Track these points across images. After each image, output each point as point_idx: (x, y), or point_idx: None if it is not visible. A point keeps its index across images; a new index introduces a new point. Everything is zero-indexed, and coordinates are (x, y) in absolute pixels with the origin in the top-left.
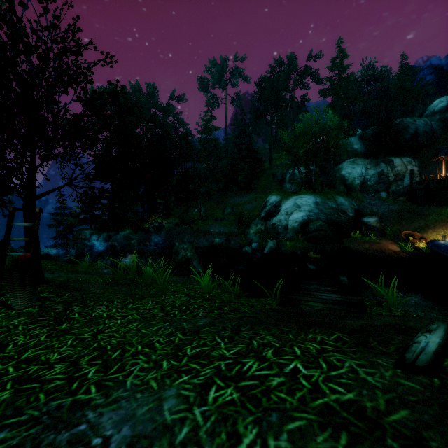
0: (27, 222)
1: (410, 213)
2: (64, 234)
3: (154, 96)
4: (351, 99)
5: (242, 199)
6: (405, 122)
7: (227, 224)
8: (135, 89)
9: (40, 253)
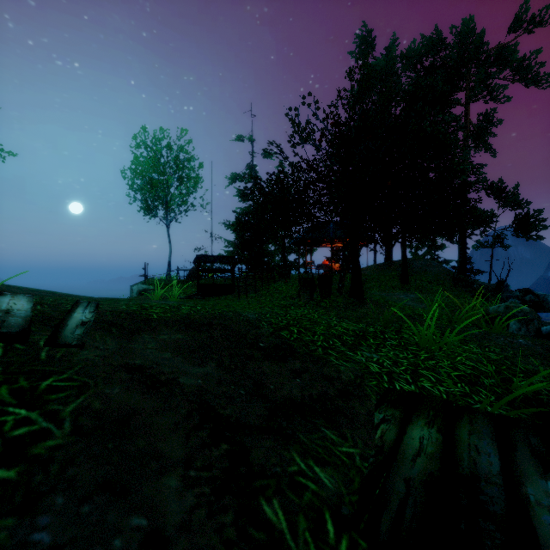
0: (350, 252)
1: None
2: None
3: None
4: None
5: None
6: None
7: None
8: None
9: (359, 275)
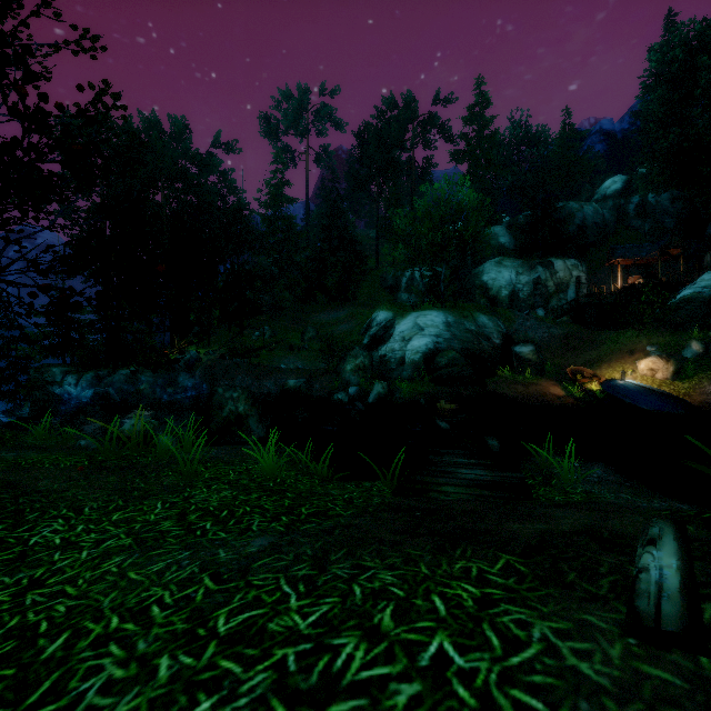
0: None
1: (578, 339)
2: (9, 375)
3: (184, 139)
4: (495, 169)
5: (333, 315)
6: (569, 208)
7: (308, 356)
8: (149, 124)
9: None
